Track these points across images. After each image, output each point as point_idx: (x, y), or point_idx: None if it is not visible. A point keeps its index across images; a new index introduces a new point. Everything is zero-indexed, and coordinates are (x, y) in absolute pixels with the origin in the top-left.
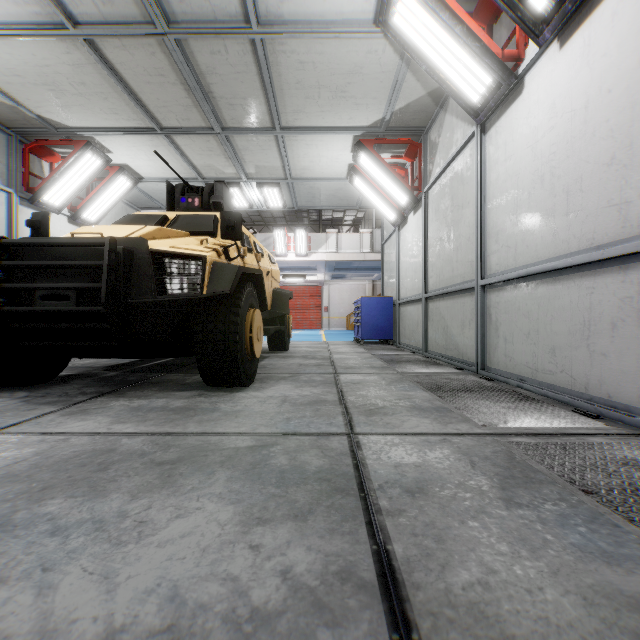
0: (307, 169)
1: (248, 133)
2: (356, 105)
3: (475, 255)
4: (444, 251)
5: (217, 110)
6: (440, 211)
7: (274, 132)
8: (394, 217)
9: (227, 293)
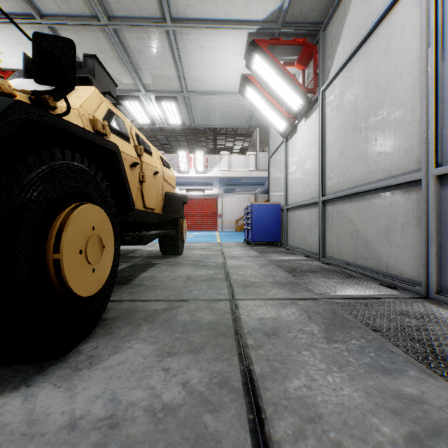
0: (202, 80)
1: (137, 26)
2: None
3: (422, 135)
4: (352, 146)
5: None
6: (345, 104)
7: (164, 25)
8: (284, 127)
9: None
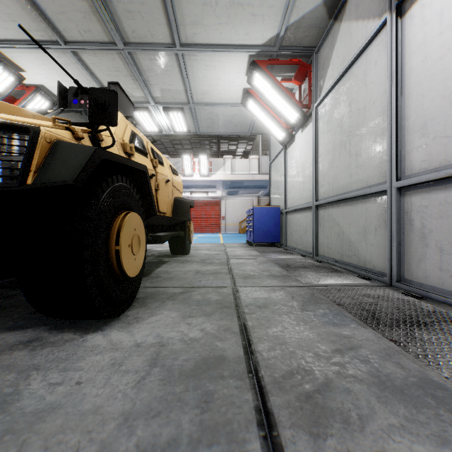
0: (207, 93)
1: (150, 49)
2: (253, 17)
3: (387, 155)
4: (339, 159)
5: (116, 20)
6: (333, 121)
7: (174, 49)
8: (282, 136)
9: (67, 184)
